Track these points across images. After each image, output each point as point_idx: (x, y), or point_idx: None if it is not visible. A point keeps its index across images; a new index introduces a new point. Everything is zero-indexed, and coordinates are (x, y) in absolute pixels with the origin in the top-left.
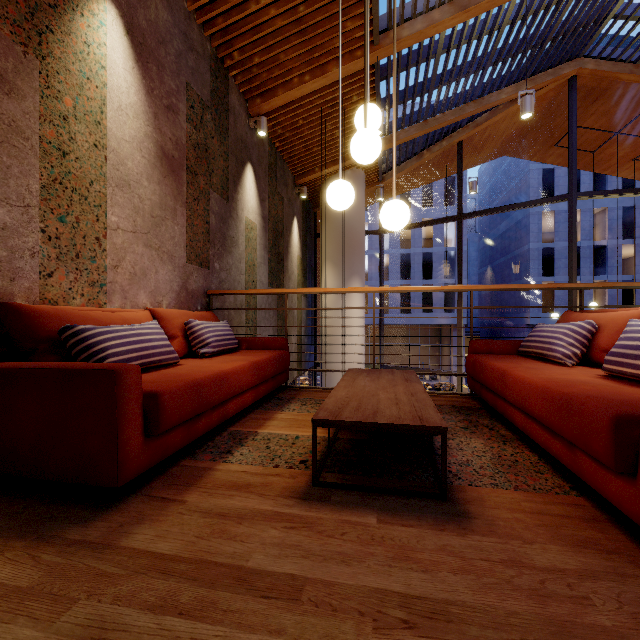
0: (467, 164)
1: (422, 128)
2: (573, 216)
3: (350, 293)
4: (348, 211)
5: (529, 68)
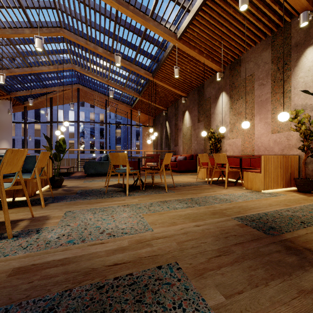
0: (68, 102)
1: (27, 93)
2: (78, 127)
3: (1, 146)
4: (0, 115)
5: (61, 84)
